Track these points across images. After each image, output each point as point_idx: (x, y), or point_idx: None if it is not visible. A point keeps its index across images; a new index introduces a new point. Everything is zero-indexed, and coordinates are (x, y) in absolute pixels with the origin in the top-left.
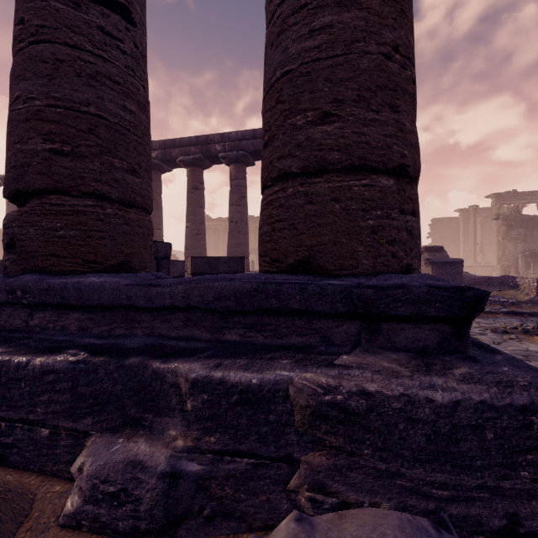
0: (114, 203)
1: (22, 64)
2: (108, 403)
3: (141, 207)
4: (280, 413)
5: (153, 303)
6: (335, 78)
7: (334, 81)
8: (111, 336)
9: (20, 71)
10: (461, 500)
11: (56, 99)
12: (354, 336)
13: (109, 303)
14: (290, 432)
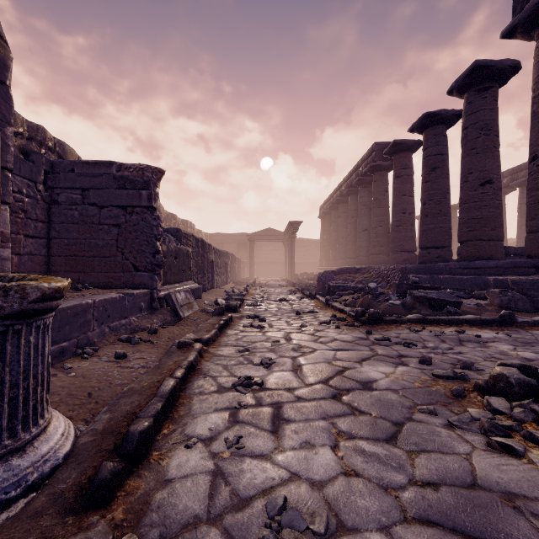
0: (485, 241)
1: (461, 210)
2: (478, 285)
3: (496, 240)
4: (506, 283)
5: (489, 266)
6: (535, 209)
7: (535, 210)
8: (481, 275)
9: (461, 212)
10: (536, 297)
11: (469, 217)
12: (534, 272)
13: (480, 267)
14: (508, 287)
